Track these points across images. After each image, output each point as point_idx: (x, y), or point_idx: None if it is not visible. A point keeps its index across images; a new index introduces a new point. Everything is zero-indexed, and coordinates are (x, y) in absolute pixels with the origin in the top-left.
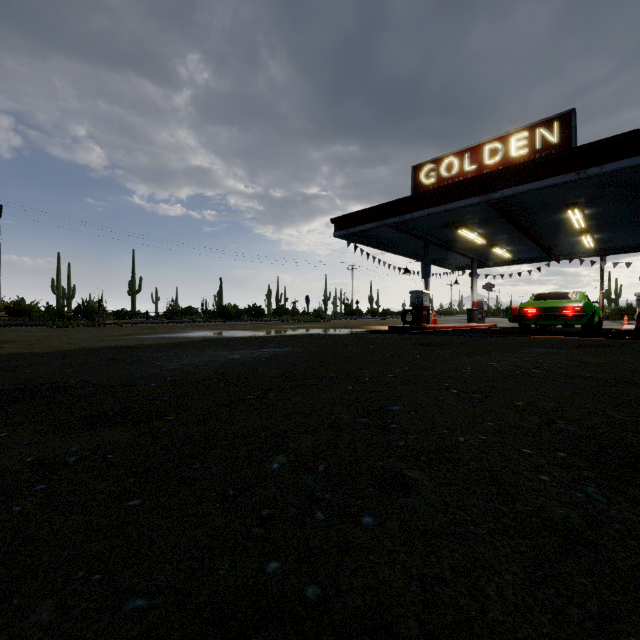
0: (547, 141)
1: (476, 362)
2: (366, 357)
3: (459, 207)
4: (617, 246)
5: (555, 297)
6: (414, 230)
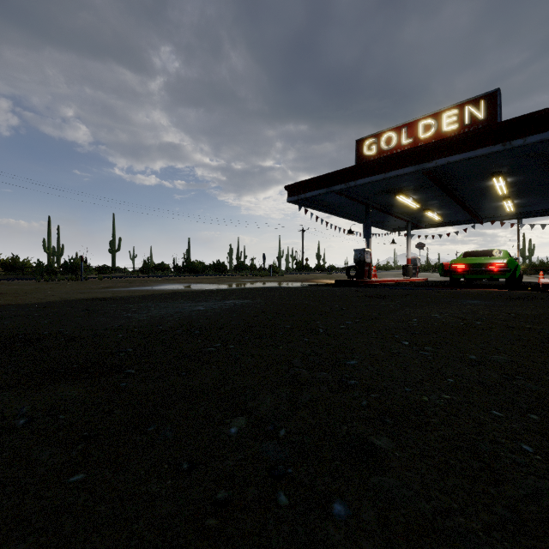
0: (475, 117)
1: (420, 314)
2: (318, 308)
3: (397, 175)
4: (534, 210)
5: (481, 254)
6: (357, 196)
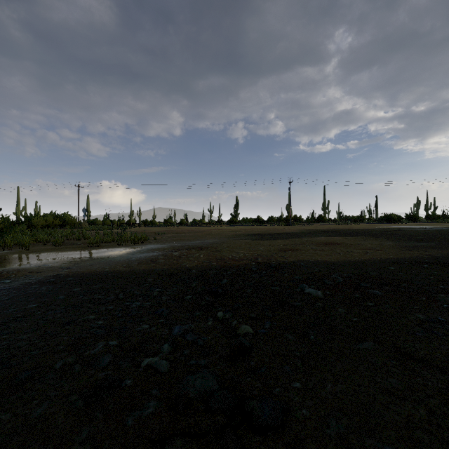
0: None
1: None
2: None
3: None
4: None
5: None
6: None
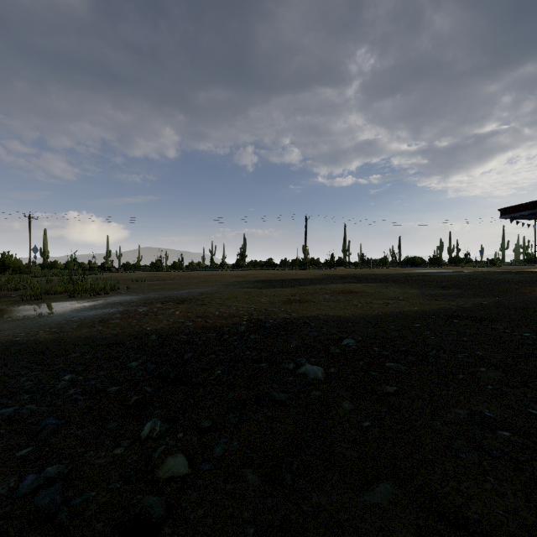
0: None
1: (536, 274)
2: (501, 274)
3: None
4: None
5: None
6: None
